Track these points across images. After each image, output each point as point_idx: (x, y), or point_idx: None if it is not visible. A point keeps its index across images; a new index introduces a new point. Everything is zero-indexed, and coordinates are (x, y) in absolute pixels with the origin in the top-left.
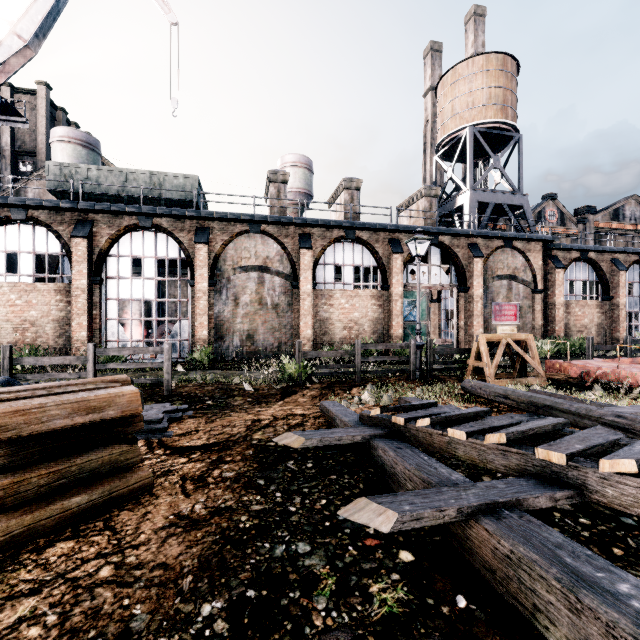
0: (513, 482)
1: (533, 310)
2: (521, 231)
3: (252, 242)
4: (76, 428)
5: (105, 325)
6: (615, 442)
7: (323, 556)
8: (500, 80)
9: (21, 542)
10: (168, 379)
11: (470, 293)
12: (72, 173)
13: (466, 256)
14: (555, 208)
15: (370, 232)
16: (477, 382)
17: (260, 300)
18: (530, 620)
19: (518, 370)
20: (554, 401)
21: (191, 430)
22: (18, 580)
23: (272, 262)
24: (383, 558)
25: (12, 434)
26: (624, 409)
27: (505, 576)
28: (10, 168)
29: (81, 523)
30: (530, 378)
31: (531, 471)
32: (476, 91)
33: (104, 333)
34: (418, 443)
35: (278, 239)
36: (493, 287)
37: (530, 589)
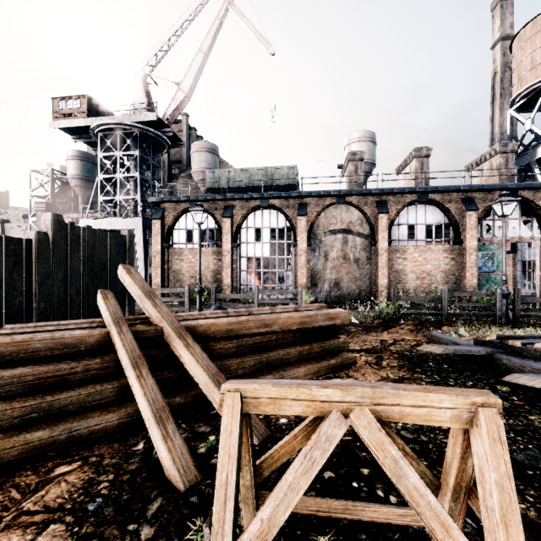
0: None
1: None
2: None
3: (338, 211)
4: (322, 327)
5: (239, 274)
6: None
7: None
8: None
9: (317, 375)
10: None
11: None
12: (219, 175)
13: None
14: None
15: (442, 194)
16: None
17: (344, 256)
18: None
19: None
20: None
21: None
22: None
23: (354, 226)
24: (530, 409)
25: (307, 326)
26: None
27: None
28: (167, 173)
29: (334, 373)
30: None
31: None
32: None
33: (239, 280)
34: (535, 359)
35: (359, 207)
36: None
37: None
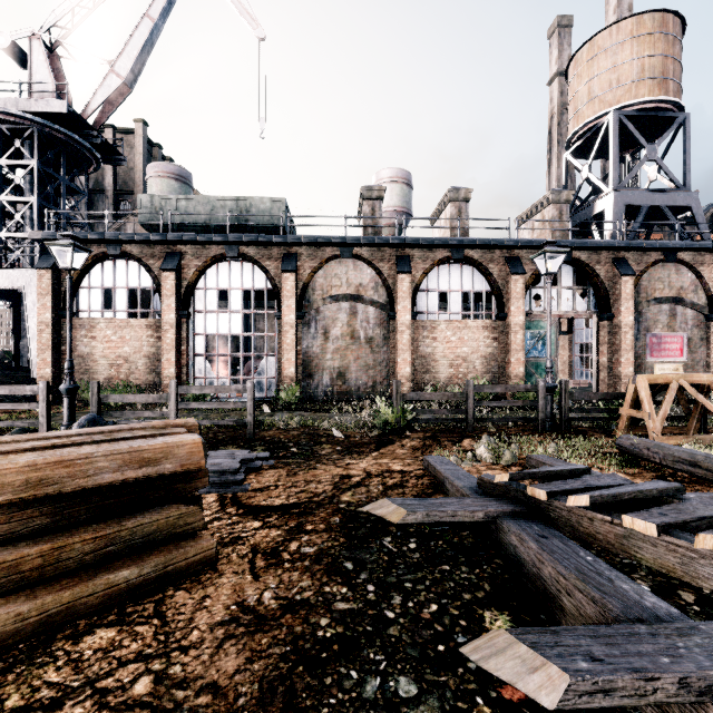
0: None
1: (708, 343)
2: (688, 240)
3: (343, 268)
4: (129, 483)
5: (193, 361)
6: None
7: (437, 709)
8: (657, 46)
9: (59, 623)
10: (251, 421)
11: (615, 322)
12: (162, 205)
13: (610, 275)
14: None
15: (482, 250)
16: (642, 440)
17: (352, 333)
18: None
19: (695, 423)
20: None
21: (270, 484)
22: (42, 681)
23: (365, 290)
24: None
25: (54, 489)
26: None
27: None
28: (112, 208)
29: (129, 603)
30: None
31: None
32: (622, 65)
33: (192, 370)
34: (569, 529)
35: (372, 263)
36: (648, 313)
37: None
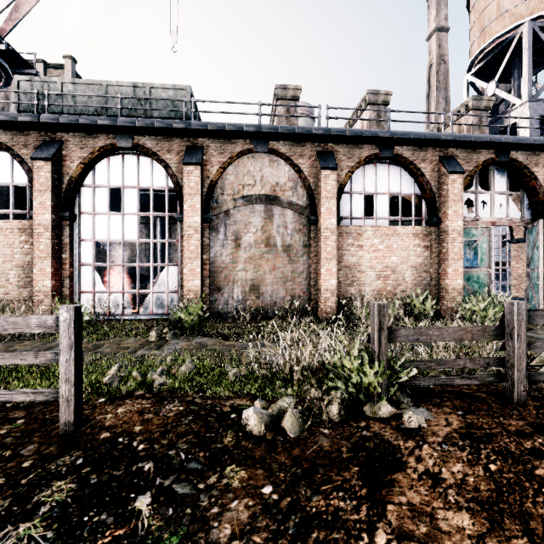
0: None
1: None
2: None
3: (257, 164)
4: None
5: (78, 272)
6: None
7: None
8: None
9: None
10: (68, 396)
11: None
12: (44, 89)
13: None
14: None
15: (413, 147)
16: None
17: (267, 240)
18: None
19: None
20: None
21: None
22: None
23: (283, 190)
24: None
25: None
26: None
27: None
28: None
29: None
30: None
31: None
32: None
33: (77, 282)
34: None
35: (291, 159)
36: None
37: None
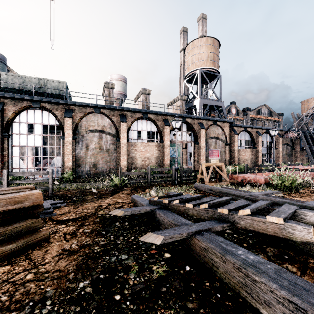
0: (209, 222)
1: (225, 152)
2: (221, 117)
3: (96, 118)
4: (8, 212)
5: (11, 160)
6: (247, 205)
7: (133, 259)
8: (212, 49)
9: None
10: (51, 188)
11: (199, 145)
12: None
13: (198, 128)
14: (235, 108)
15: (154, 115)
16: (200, 184)
17: (100, 147)
18: (211, 270)
19: (218, 179)
20: (229, 191)
21: (66, 212)
22: None
23: (106, 128)
24: (158, 257)
25: None
26: (255, 193)
27: (203, 256)
28: None
29: (12, 258)
30: (223, 182)
31: (216, 218)
32: (202, 53)
33: (11, 164)
34: (174, 211)
35: (109, 117)
36: (209, 142)
37: (211, 258)
